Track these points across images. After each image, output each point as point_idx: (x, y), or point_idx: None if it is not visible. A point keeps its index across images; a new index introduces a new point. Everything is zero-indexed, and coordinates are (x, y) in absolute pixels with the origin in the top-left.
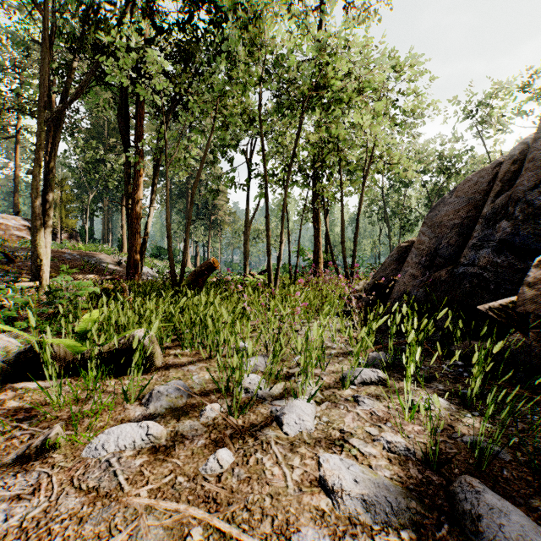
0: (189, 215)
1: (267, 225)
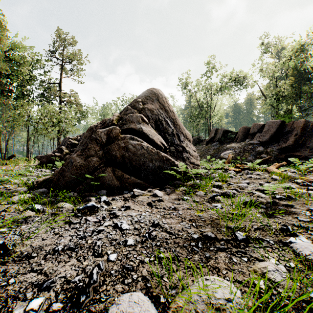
0: (7, 144)
1: (28, 147)
